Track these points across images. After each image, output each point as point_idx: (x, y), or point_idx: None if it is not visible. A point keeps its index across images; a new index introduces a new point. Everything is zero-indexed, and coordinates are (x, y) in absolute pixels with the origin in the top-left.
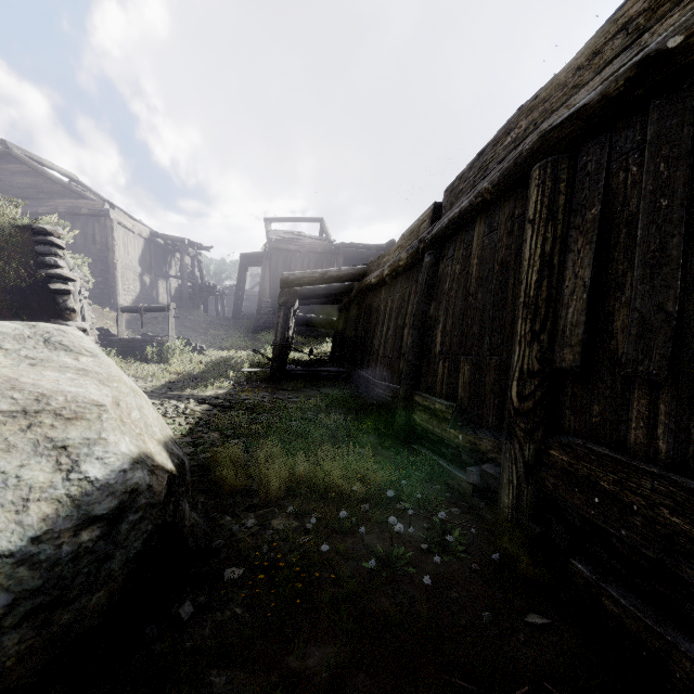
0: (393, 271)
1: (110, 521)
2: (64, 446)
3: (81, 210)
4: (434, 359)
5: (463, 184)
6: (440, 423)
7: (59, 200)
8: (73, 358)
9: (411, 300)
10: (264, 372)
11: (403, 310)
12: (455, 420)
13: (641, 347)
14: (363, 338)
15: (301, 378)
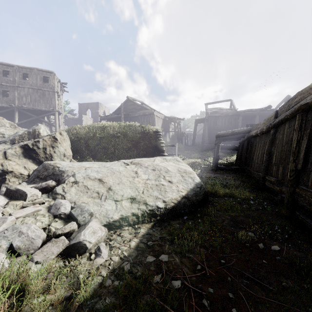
0: (261, 132)
1: (200, 188)
2: (191, 177)
3: (146, 113)
4: (272, 165)
5: (283, 109)
6: (273, 185)
7: (140, 111)
8: (181, 163)
9: (267, 144)
10: (209, 167)
11: (264, 147)
12: (277, 184)
13: (310, 165)
14: (249, 156)
15: (223, 170)
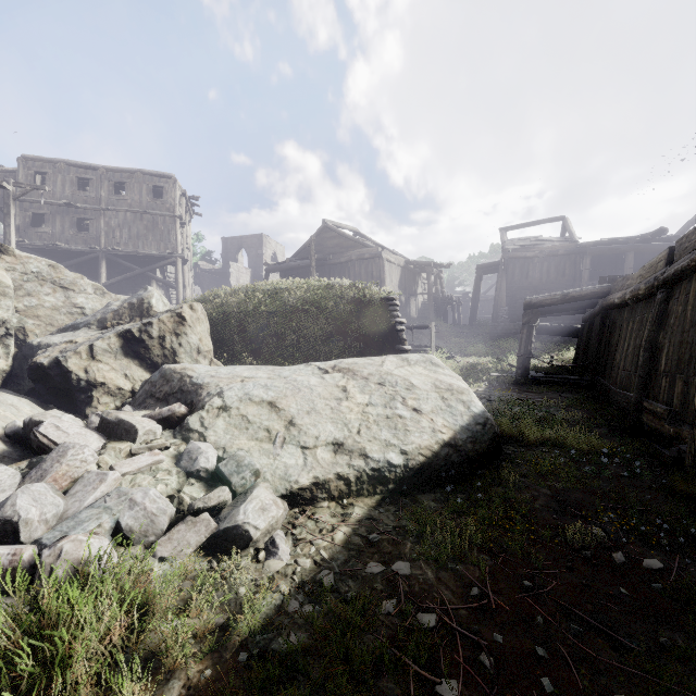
0: (633, 297)
1: (482, 425)
2: (463, 401)
3: (365, 256)
4: (659, 375)
5: (687, 244)
6: (660, 421)
7: (352, 251)
8: (442, 370)
9: (647, 326)
10: (509, 377)
11: (641, 333)
12: (670, 419)
13: None
14: (606, 352)
15: (543, 384)
